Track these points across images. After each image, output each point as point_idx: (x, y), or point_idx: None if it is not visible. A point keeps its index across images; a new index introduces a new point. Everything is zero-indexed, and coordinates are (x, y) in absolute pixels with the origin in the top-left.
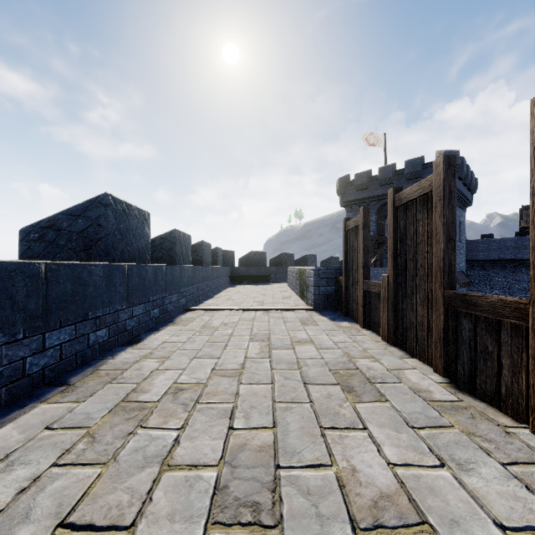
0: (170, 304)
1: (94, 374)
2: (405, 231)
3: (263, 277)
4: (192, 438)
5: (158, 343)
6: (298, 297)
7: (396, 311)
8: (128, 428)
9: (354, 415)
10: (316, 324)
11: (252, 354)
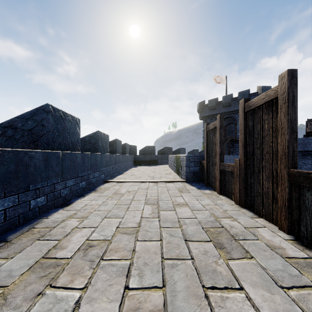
0: (94, 178)
1: (30, 230)
2: (253, 128)
3: (154, 161)
4: (92, 298)
5: (82, 206)
6: (175, 173)
7: (246, 184)
8: (40, 286)
9: (229, 272)
10: (188, 192)
11: (146, 214)
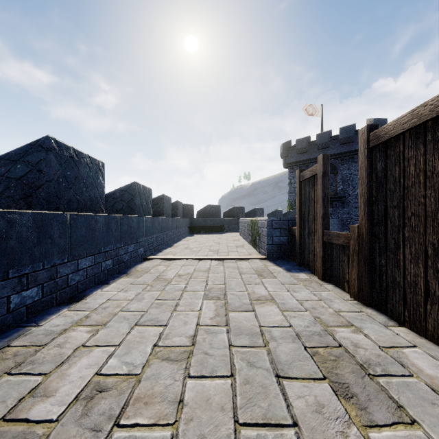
0: (127, 254)
1: (3, 351)
2: (385, 173)
3: (218, 228)
4: None
5: (102, 301)
6: (250, 245)
7: (371, 266)
8: None
9: None
10: (272, 276)
11: (206, 318)
